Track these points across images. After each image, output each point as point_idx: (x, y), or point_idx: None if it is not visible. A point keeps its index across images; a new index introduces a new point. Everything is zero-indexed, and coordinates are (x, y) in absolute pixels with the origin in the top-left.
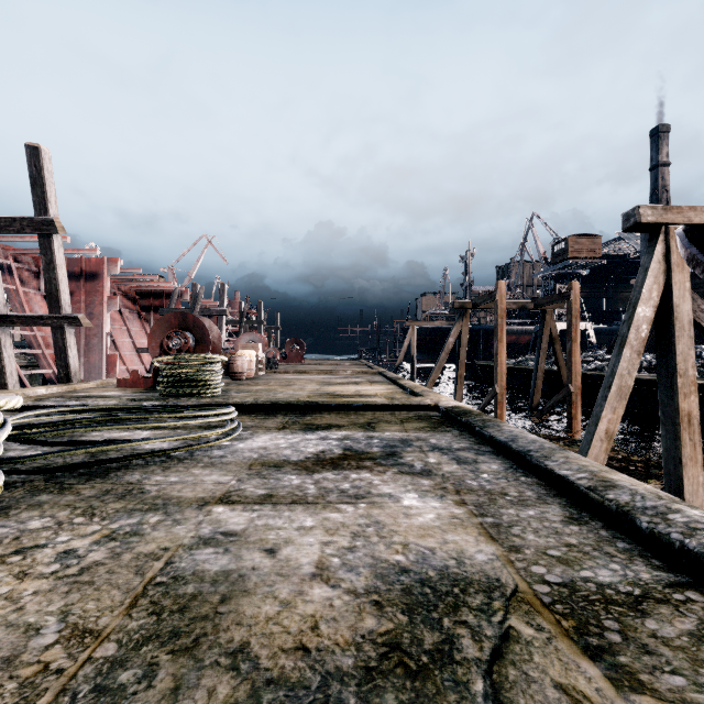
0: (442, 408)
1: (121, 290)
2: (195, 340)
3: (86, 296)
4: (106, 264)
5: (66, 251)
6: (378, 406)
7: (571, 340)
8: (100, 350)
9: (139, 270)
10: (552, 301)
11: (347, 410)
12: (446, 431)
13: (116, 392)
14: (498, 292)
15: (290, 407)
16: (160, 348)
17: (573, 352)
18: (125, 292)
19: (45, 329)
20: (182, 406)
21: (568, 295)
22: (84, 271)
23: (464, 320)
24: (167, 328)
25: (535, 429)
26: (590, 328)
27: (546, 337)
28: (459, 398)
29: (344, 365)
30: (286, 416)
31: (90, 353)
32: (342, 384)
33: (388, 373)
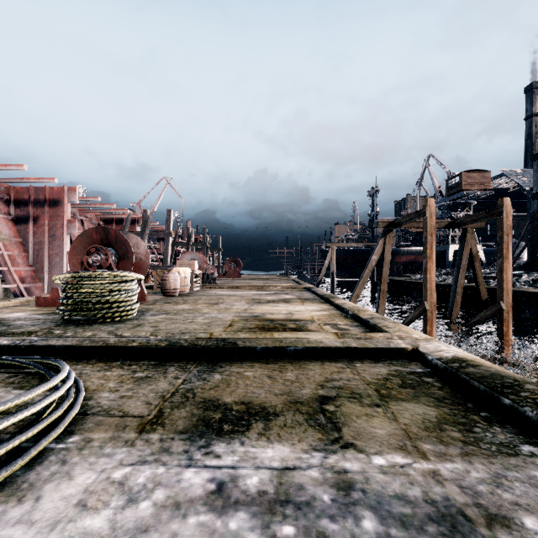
0: (435, 360)
1: (87, 217)
2: (118, 256)
3: (49, 220)
4: (66, 192)
5: (29, 180)
6: (327, 350)
7: (502, 257)
8: (61, 267)
9: (97, 198)
10: (478, 219)
11: (279, 356)
12: (509, 450)
13: (24, 312)
14: (428, 209)
15: (195, 350)
16: (81, 264)
17: (505, 269)
18: (91, 218)
19: (13, 249)
20: (38, 347)
21: (498, 212)
22: (47, 198)
23: (387, 239)
24: (89, 244)
25: (457, 343)
26: (480, 249)
27: (466, 254)
28: (381, 312)
29: (274, 280)
30: (182, 371)
31: (53, 270)
32: (272, 302)
33: (317, 289)
